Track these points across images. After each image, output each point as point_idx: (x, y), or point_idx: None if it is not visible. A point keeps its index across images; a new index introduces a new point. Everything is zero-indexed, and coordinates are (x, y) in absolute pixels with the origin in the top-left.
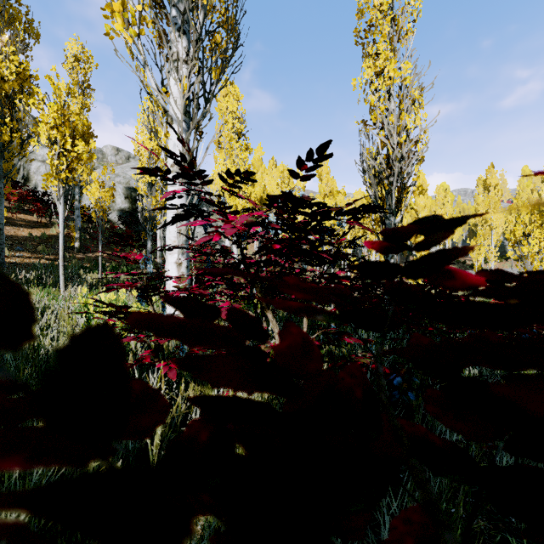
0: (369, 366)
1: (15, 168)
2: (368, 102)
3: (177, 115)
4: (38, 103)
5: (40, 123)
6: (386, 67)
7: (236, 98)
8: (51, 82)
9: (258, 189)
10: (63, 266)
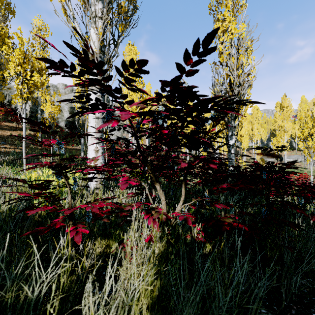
0: (231, 224)
1: (3, 95)
2: (218, 49)
3: (95, 53)
4: (8, 49)
5: (10, 62)
6: (229, 27)
7: (135, 53)
8: (17, 36)
9: (148, 108)
10: (25, 153)
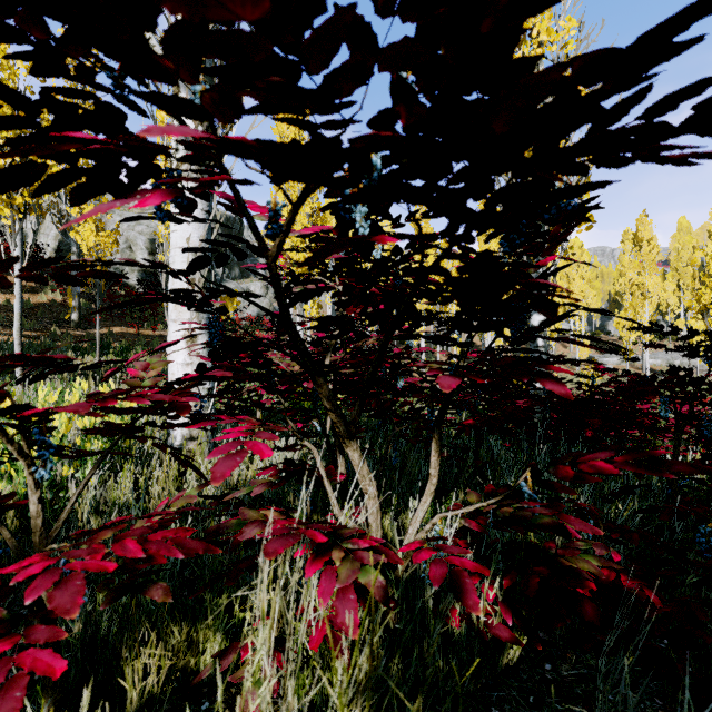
0: (593, 575)
1: None
2: None
3: None
4: None
5: None
6: (534, 27)
7: None
8: None
9: None
10: (20, 345)
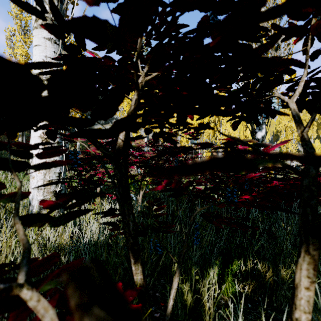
0: None
1: None
2: None
3: None
4: None
5: None
6: None
7: None
8: None
9: None
10: None
